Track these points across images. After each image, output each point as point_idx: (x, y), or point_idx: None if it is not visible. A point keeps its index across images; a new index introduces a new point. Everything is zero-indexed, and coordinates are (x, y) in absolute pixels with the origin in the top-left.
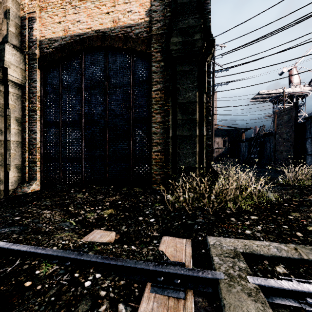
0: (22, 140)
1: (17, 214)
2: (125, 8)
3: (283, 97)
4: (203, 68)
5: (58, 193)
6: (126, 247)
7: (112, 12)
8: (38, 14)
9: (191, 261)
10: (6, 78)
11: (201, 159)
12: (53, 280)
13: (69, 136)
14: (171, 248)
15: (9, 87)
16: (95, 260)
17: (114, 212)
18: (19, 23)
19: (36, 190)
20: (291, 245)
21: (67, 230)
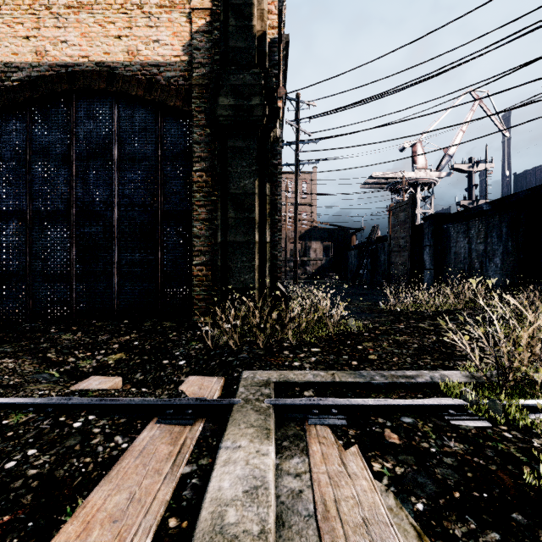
0: None
1: None
2: (149, 34)
3: (403, 185)
4: (266, 146)
5: (25, 334)
6: (134, 390)
7: (126, 37)
8: None
9: (216, 396)
10: None
11: (263, 276)
12: (29, 426)
13: (46, 238)
14: (195, 387)
15: None
16: (88, 403)
17: (126, 357)
18: None
19: None
20: (333, 371)
21: (45, 382)
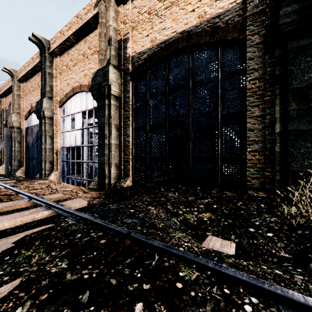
0: (119, 143)
1: (130, 206)
2: None
3: None
4: None
5: (150, 190)
6: (266, 268)
7: (197, 8)
8: (130, 34)
9: None
10: (109, 93)
11: None
12: (203, 289)
13: (155, 138)
14: None
15: (111, 100)
16: (241, 278)
17: (214, 217)
18: (117, 46)
19: (129, 185)
20: None
21: (176, 229)
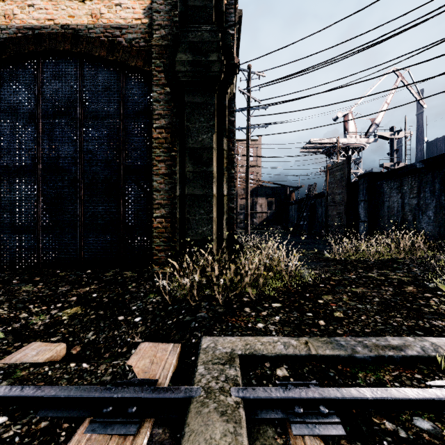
0: None
1: None
2: None
3: (337, 149)
4: (223, 103)
5: None
6: (73, 366)
7: (90, 1)
8: None
9: (170, 375)
10: None
11: (220, 228)
12: None
13: (14, 191)
14: (146, 360)
15: None
16: (4, 395)
17: (81, 312)
18: None
19: None
20: (304, 338)
21: None
